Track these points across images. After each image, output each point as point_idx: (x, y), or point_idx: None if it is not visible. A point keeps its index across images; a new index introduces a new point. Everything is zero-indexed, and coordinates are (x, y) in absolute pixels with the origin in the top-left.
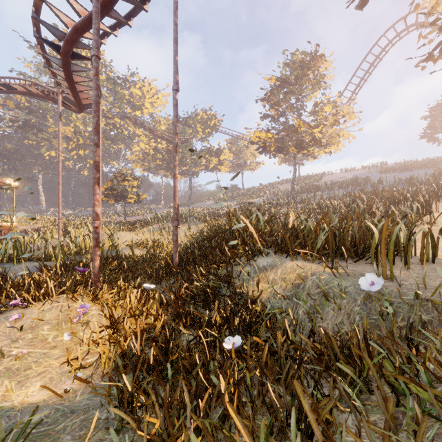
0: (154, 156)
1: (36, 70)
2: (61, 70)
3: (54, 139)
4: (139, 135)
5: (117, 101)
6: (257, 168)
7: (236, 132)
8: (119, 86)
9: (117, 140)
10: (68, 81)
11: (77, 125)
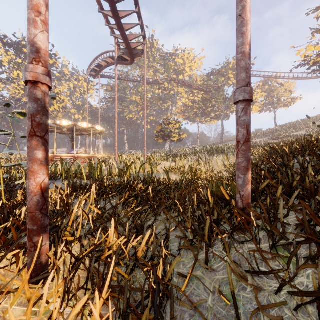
0: (192, 107)
1: (122, 65)
2: (110, 11)
3: (130, 105)
4: (181, 93)
5: (166, 71)
6: (293, 104)
7: (268, 72)
8: (167, 60)
9: (166, 99)
10: (114, 15)
11: (142, 93)
